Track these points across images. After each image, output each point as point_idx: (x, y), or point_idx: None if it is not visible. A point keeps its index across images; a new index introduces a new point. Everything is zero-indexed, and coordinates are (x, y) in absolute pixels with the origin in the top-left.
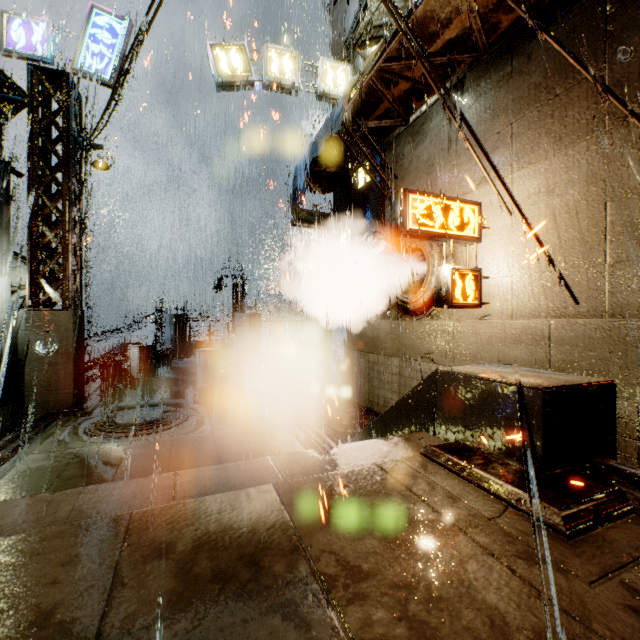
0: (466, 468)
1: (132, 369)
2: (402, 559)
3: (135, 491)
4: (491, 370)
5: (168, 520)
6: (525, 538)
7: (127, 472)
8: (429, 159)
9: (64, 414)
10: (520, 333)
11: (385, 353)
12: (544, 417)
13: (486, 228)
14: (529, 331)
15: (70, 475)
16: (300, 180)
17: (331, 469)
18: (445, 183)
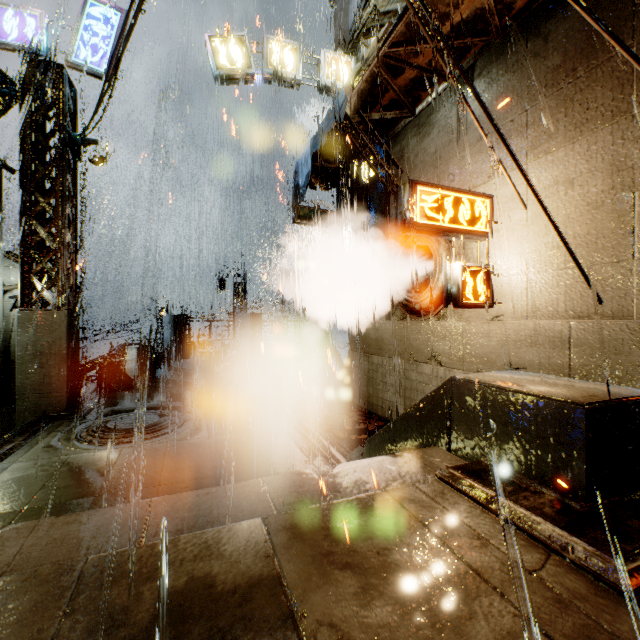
0: (493, 498)
1: (130, 370)
2: (424, 638)
3: (99, 526)
4: (515, 379)
5: (129, 571)
6: (581, 603)
7: (116, 483)
8: (436, 151)
9: (56, 418)
10: (536, 335)
11: (390, 355)
12: (587, 438)
13: (498, 223)
14: (546, 333)
15: (55, 486)
16: (301, 176)
17: (332, 496)
18: (453, 176)
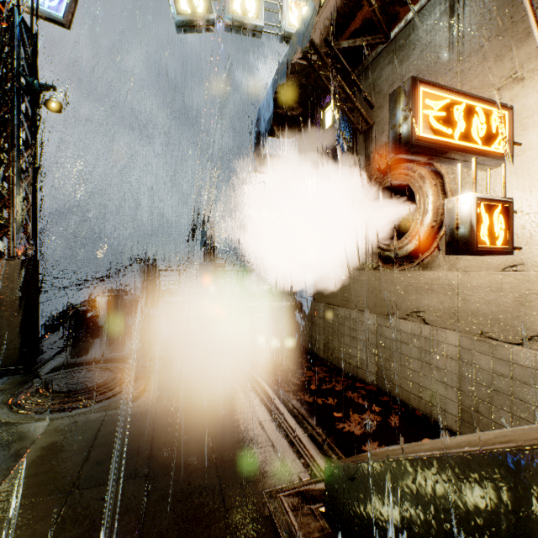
0: None
1: (101, 317)
2: None
3: None
4: None
5: None
6: None
7: (16, 485)
8: (418, 74)
9: (4, 373)
10: None
11: (358, 307)
12: None
13: (517, 144)
14: None
15: None
16: (263, 122)
17: None
18: None
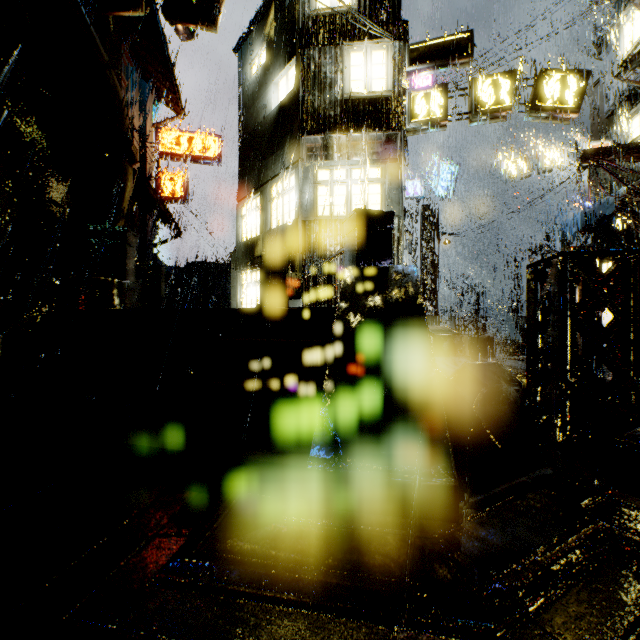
0: None
1: None
2: None
3: None
4: None
5: None
6: None
7: None
8: None
9: None
10: None
11: None
12: None
13: None
14: None
15: None
16: (569, 231)
17: None
18: None
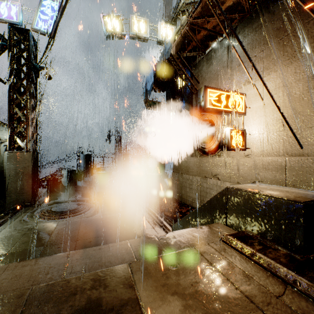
0: (252, 253)
1: (64, 182)
2: None
3: (40, 267)
4: (261, 187)
5: (54, 296)
6: None
7: (55, 239)
8: (216, 72)
9: (26, 206)
10: (268, 164)
11: (193, 174)
12: (304, 221)
13: (248, 107)
14: (273, 163)
15: (24, 241)
16: (148, 85)
17: (166, 250)
18: (225, 84)
